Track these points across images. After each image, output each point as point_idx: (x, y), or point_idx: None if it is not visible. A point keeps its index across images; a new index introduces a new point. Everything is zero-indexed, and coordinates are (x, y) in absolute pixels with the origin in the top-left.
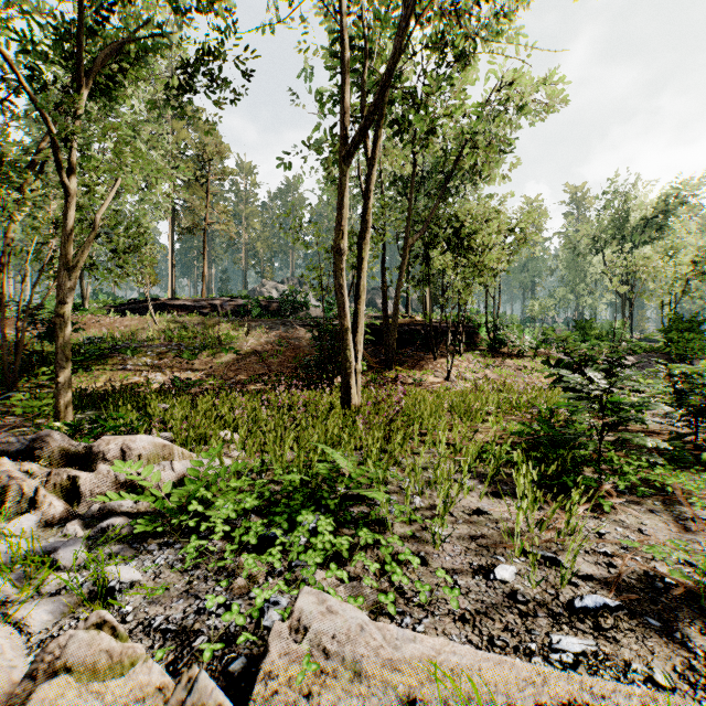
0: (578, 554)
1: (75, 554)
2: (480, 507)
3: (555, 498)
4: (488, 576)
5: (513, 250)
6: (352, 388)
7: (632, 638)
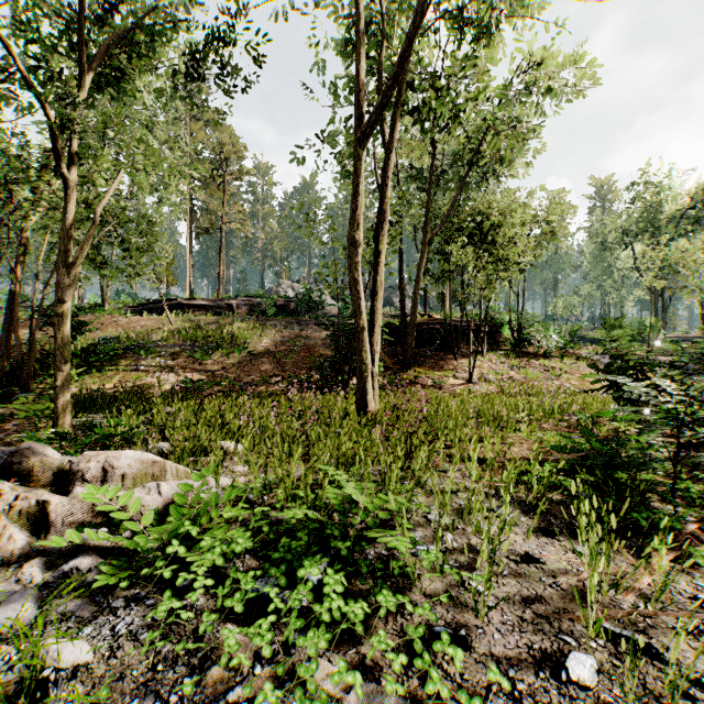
0: (677, 635)
1: (3, 627)
2: (529, 552)
3: (622, 538)
4: (558, 674)
5: (539, 244)
6: (368, 393)
7: None
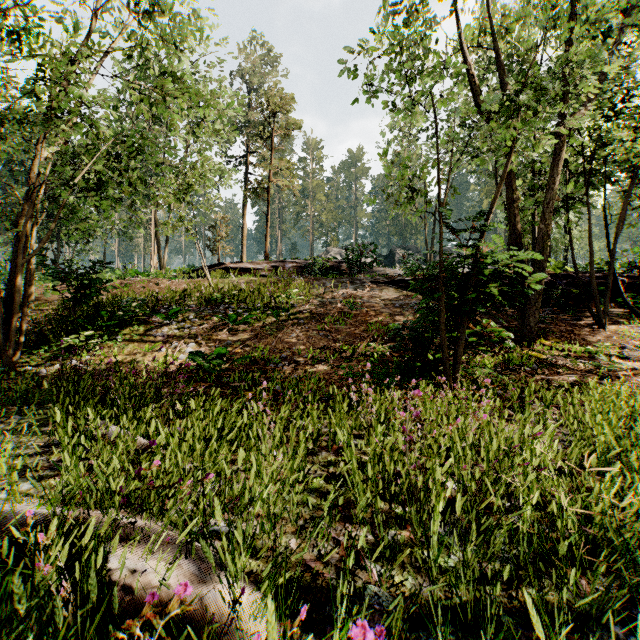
0: None
1: None
2: None
3: None
4: None
5: None
6: None
7: None
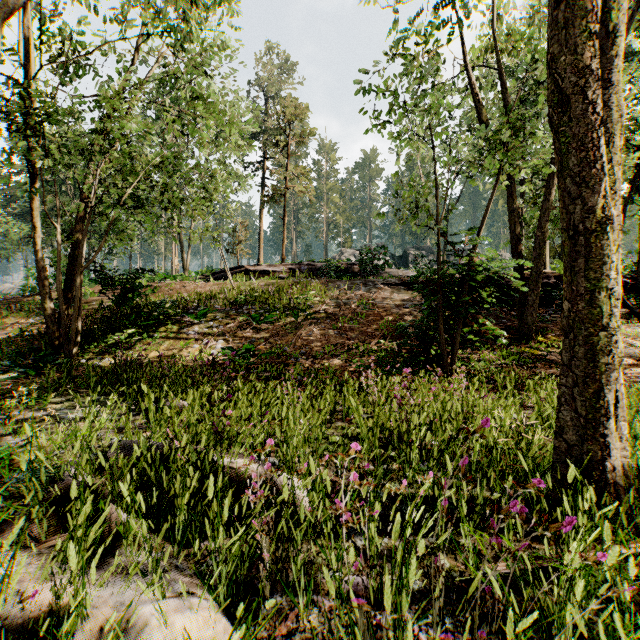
0: None
1: None
2: None
3: None
4: None
5: None
6: (610, 416)
7: None
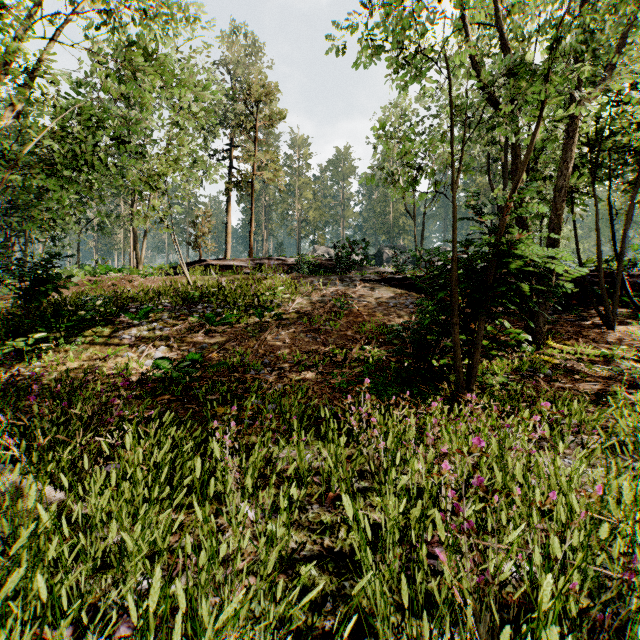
0: None
1: None
2: None
3: None
4: None
5: None
6: None
7: None
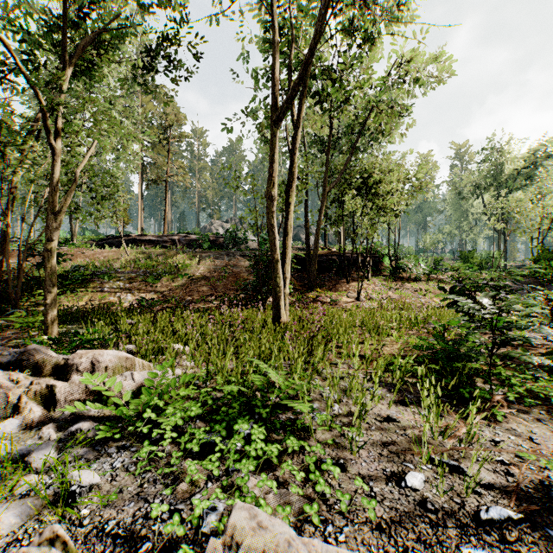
0: (478, 462)
1: (43, 461)
2: (389, 415)
3: (453, 406)
4: (400, 483)
5: (410, 196)
6: (281, 308)
7: (536, 551)
